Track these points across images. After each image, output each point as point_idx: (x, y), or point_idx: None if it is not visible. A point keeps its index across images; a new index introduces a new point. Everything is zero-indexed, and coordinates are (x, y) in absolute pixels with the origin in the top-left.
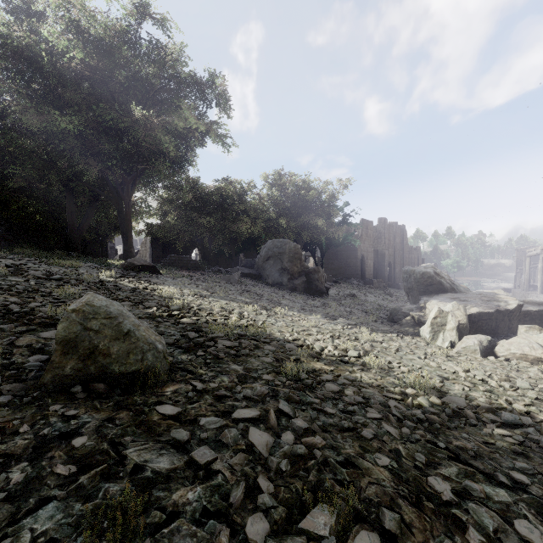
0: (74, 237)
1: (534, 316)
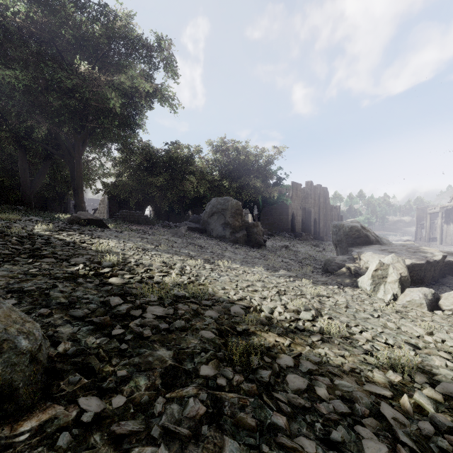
0: (26, 193)
1: (452, 265)
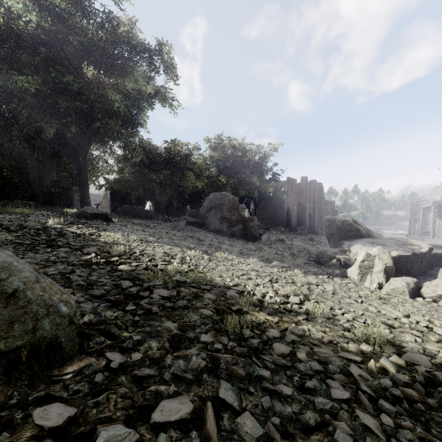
0: (35, 189)
1: (440, 257)
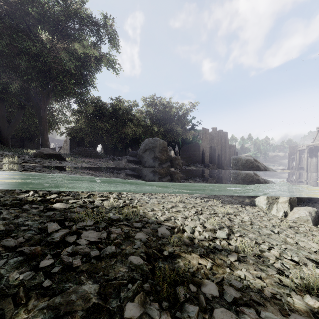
0: (5, 134)
1: None
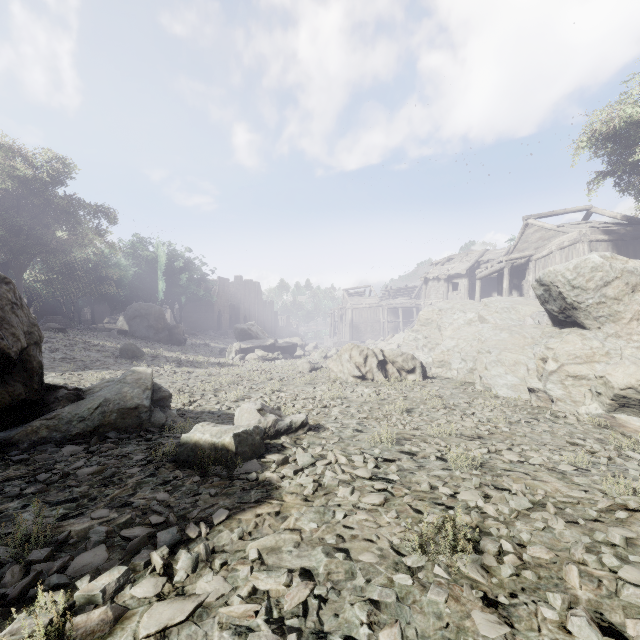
0: None
1: (284, 348)
